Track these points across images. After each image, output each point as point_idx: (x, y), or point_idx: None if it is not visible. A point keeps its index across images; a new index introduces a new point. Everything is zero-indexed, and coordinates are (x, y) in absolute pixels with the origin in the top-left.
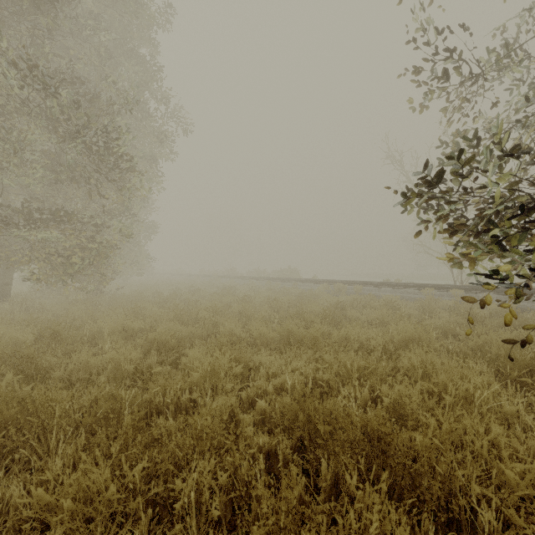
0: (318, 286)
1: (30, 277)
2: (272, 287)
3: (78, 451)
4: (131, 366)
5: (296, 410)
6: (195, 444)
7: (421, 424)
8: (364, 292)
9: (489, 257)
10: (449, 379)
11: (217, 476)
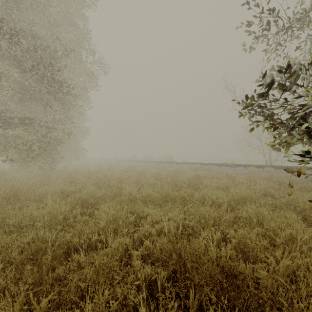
0: (184, 166)
1: (7, 160)
2: (157, 166)
3: (7, 283)
4: (61, 216)
5: (170, 249)
6: (94, 277)
7: (259, 258)
8: (213, 169)
9: (303, 141)
10: (277, 226)
11: (109, 305)
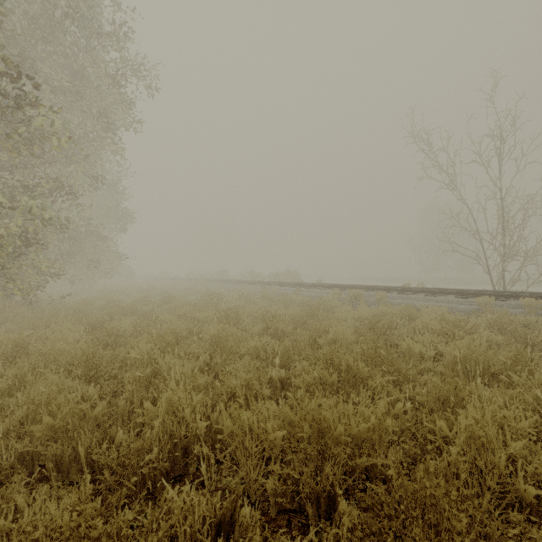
0: (325, 292)
1: None
2: (268, 293)
3: None
4: None
5: None
6: None
7: None
8: (389, 300)
9: None
10: None
11: None
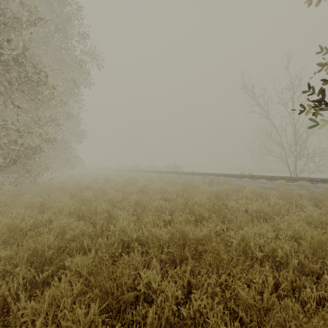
0: (195, 177)
1: None
2: (163, 178)
3: None
4: None
5: None
6: None
7: None
8: (230, 182)
9: None
10: None
11: None
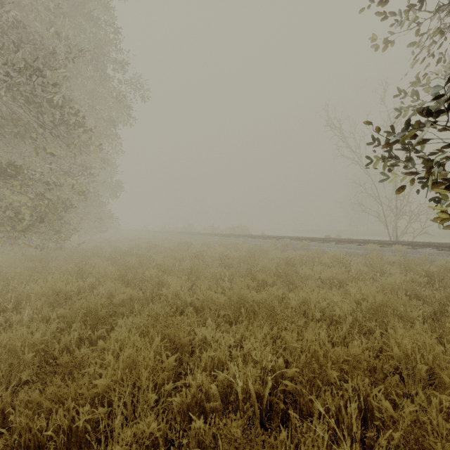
0: (266, 241)
1: None
2: (224, 242)
3: None
4: (29, 355)
5: None
6: None
7: None
8: (310, 247)
9: None
10: None
11: None
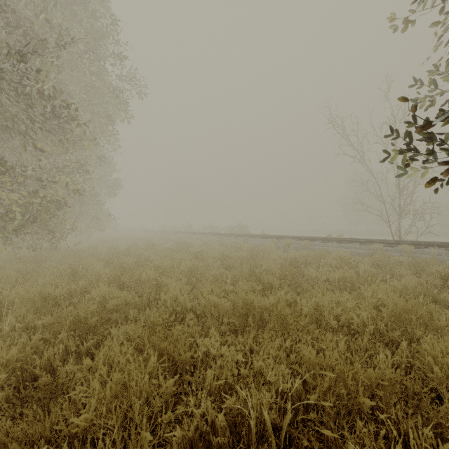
0: (267, 241)
1: None
2: (224, 242)
3: None
4: (2, 376)
5: None
6: None
7: None
8: (312, 247)
9: None
10: None
11: None
